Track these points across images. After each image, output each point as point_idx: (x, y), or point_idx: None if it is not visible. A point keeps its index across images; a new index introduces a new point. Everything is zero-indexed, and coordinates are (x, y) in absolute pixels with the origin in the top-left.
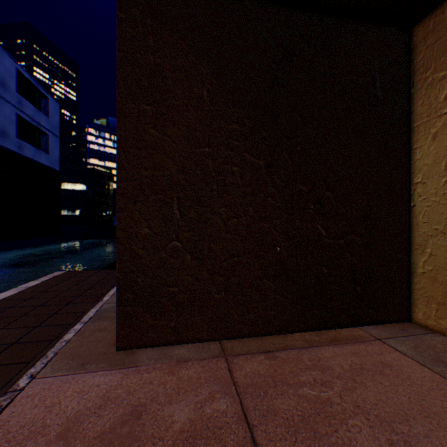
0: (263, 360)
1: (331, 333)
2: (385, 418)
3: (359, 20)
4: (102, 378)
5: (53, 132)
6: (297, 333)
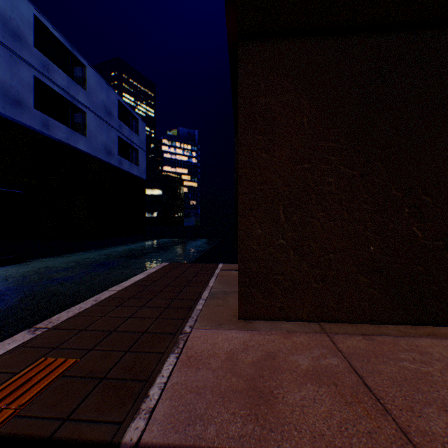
0: (361, 339)
1: (427, 329)
2: None
3: None
4: (237, 334)
5: (141, 147)
6: (391, 325)
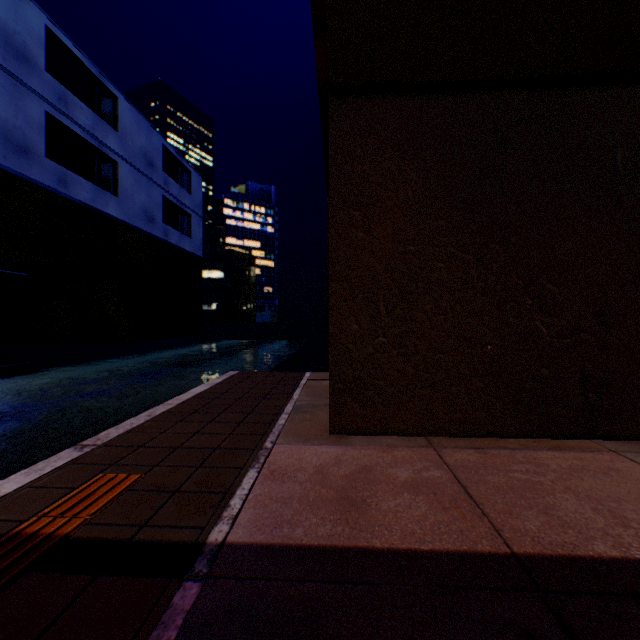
0: (472, 452)
1: (552, 441)
2: (595, 497)
3: (591, 85)
4: (327, 449)
5: (196, 212)
6: (511, 438)
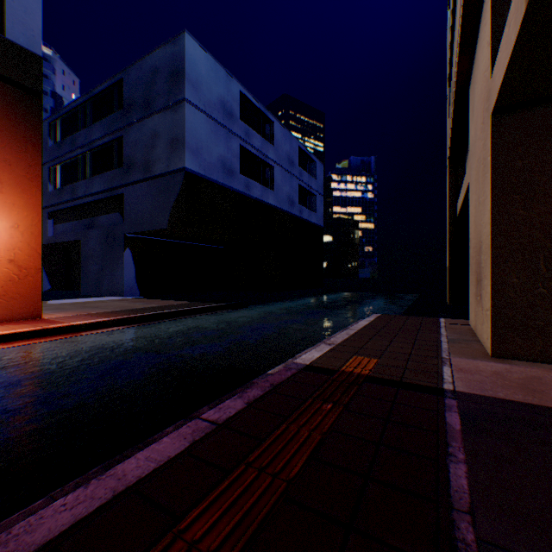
0: None
1: None
2: None
3: None
4: (494, 364)
5: (318, 192)
6: None
